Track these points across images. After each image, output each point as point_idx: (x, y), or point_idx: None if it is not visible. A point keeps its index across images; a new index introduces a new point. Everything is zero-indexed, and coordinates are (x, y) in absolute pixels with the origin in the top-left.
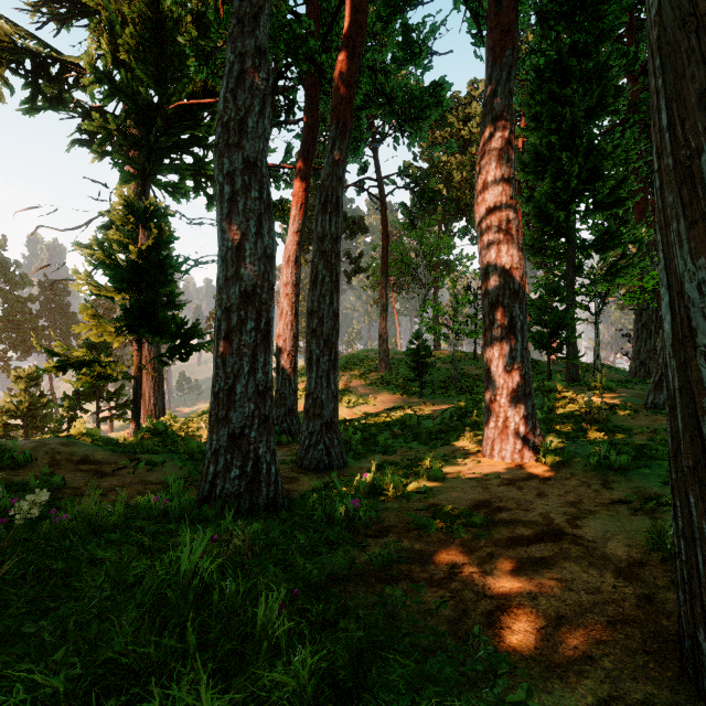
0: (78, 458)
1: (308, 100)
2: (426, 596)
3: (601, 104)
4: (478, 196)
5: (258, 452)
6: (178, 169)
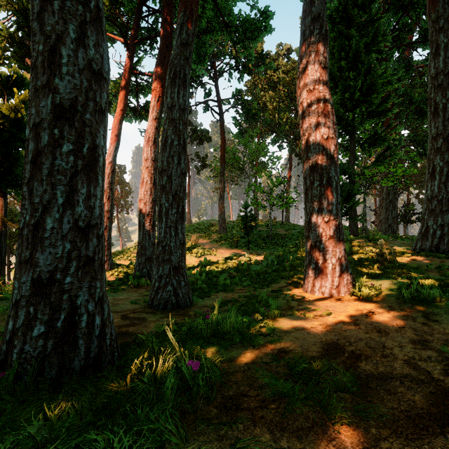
0: None
1: (164, 16)
2: None
3: (374, 42)
4: (300, 82)
5: (75, 302)
6: None
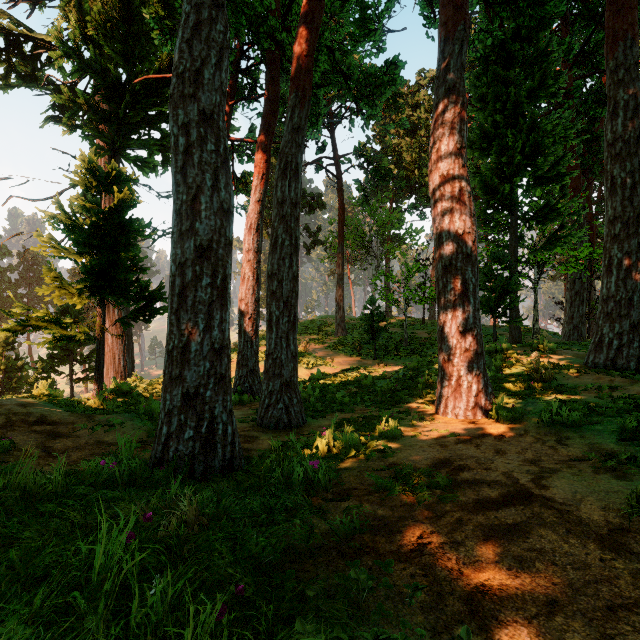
0: (34, 419)
1: (269, 76)
2: (394, 574)
3: (542, 86)
4: (431, 165)
5: (214, 412)
6: (146, 144)
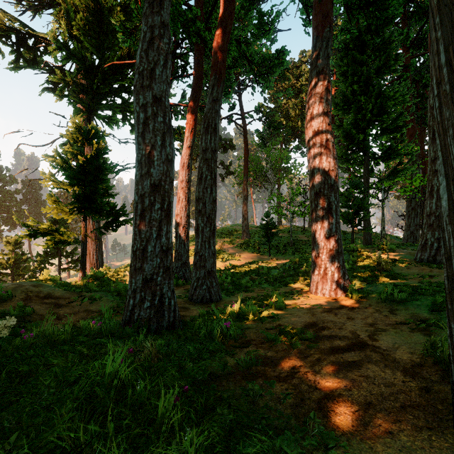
0: (44, 295)
1: (196, 61)
2: (276, 388)
3: (386, 65)
4: (307, 123)
5: (162, 291)
6: (111, 107)
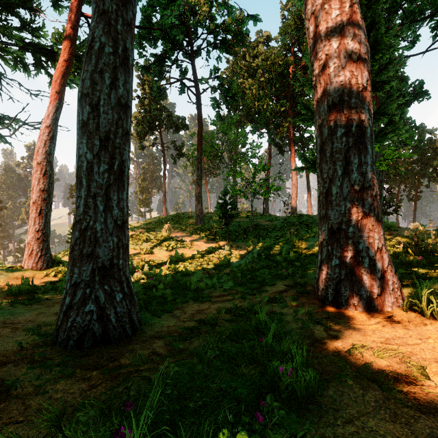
0: None
1: None
2: None
3: None
4: None
5: None
6: (5, 31)
